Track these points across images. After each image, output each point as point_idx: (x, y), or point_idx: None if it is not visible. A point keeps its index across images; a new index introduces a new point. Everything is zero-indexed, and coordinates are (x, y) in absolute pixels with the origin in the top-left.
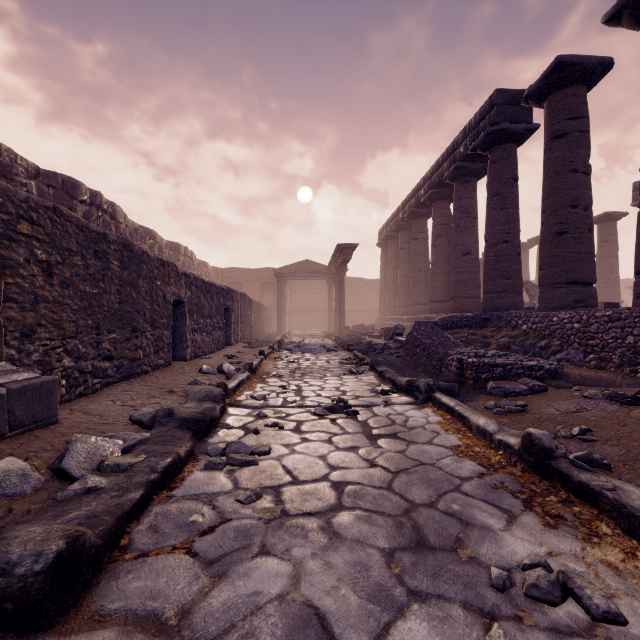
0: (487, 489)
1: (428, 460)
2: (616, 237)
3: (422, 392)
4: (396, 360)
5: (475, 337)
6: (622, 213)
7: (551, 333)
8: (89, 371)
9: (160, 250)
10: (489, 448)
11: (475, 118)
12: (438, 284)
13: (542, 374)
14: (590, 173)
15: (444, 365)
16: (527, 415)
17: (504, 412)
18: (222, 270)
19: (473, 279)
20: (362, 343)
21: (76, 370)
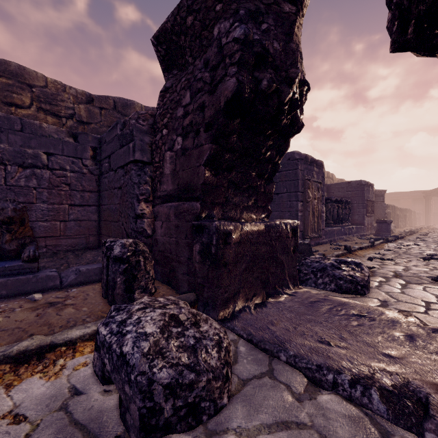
0: None
1: None
2: None
3: None
4: None
5: None
6: None
7: None
8: None
9: None
10: None
11: None
12: None
13: None
14: None
15: None
16: None
17: None
18: (387, 194)
19: None
20: None
21: None
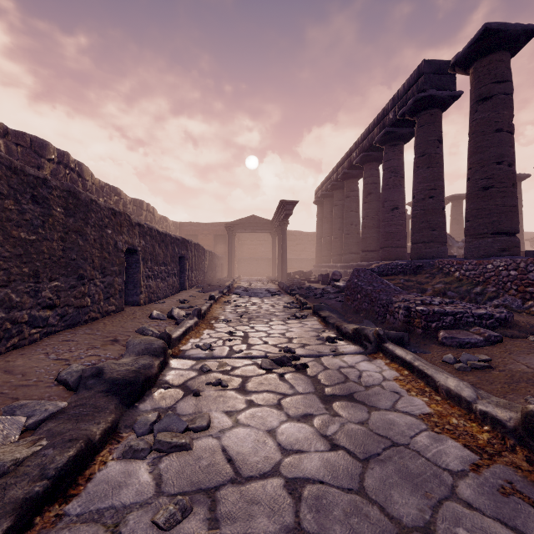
0: (494, 495)
1: (399, 438)
2: (520, 195)
3: (371, 341)
4: (336, 304)
5: (411, 283)
6: (526, 175)
7: (485, 280)
8: (25, 321)
9: (124, 206)
10: (468, 419)
11: (403, 87)
12: (368, 236)
13: (492, 322)
14: (513, 132)
15: (389, 312)
16: (495, 372)
17: (468, 368)
18: (180, 224)
19: (400, 231)
20: (302, 288)
21: (7, 321)
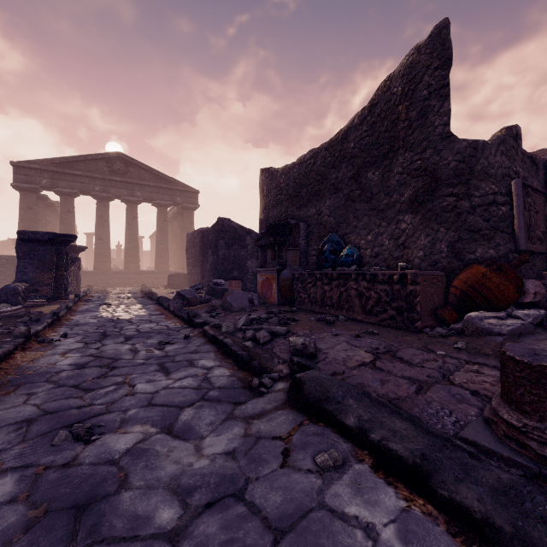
0: None
1: None
2: None
3: None
4: None
5: None
6: None
7: None
8: None
9: None
10: None
11: None
12: None
13: None
14: None
15: None
16: None
17: None
18: None
19: None
20: None
21: None
